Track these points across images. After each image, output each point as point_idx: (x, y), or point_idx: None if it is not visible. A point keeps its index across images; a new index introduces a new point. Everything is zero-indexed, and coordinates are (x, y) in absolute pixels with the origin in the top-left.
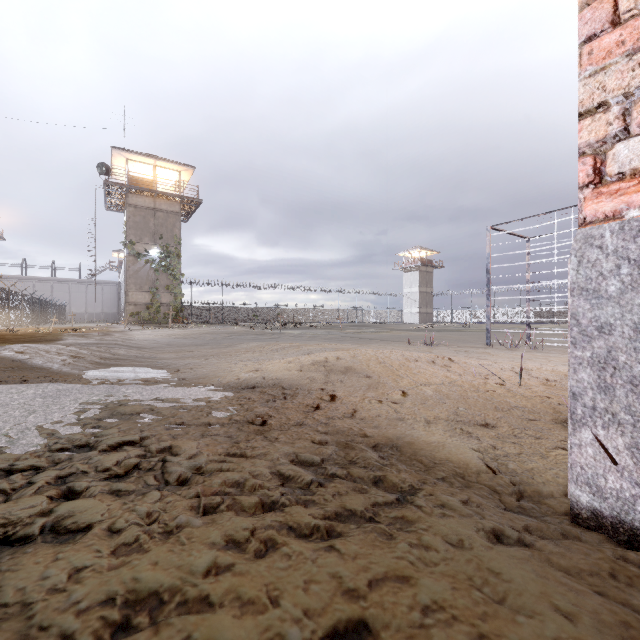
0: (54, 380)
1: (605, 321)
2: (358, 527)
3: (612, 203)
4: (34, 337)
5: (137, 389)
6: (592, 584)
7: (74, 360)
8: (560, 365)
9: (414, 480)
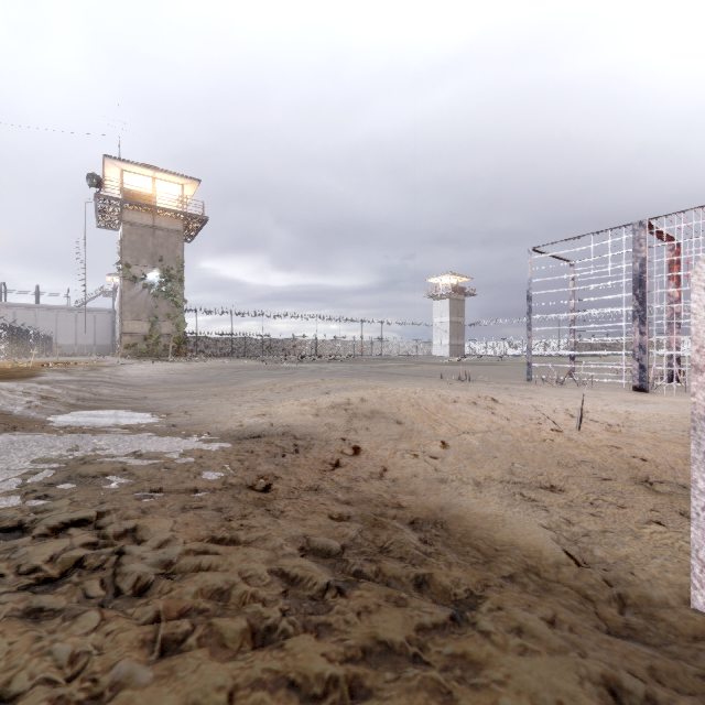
0: (10, 428)
1: None
2: (398, 678)
3: None
4: (6, 373)
5: (113, 440)
6: None
7: (43, 402)
8: (616, 405)
9: (472, 581)
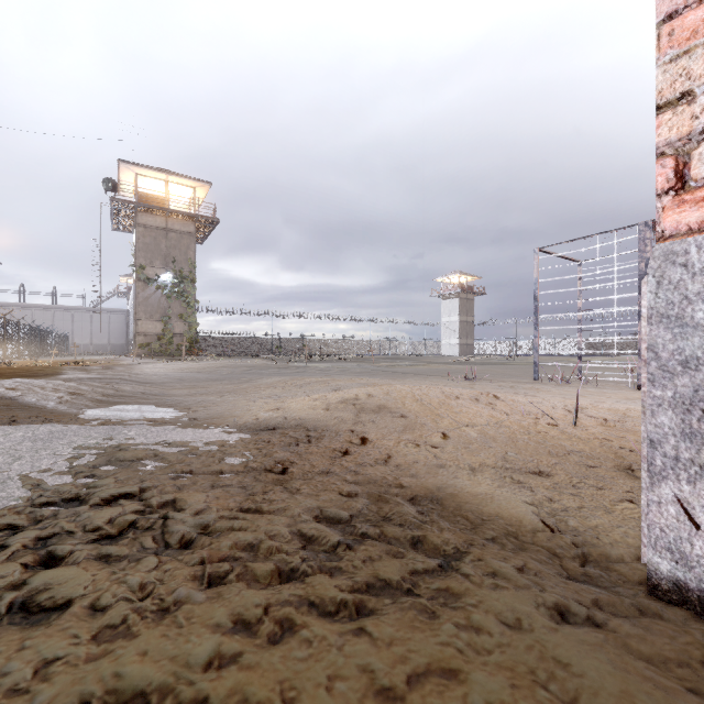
0: (47, 420)
1: (691, 354)
2: (394, 602)
3: (698, 213)
4: (30, 371)
5: (141, 431)
6: (682, 678)
7: (72, 397)
8: (617, 402)
9: (459, 541)
